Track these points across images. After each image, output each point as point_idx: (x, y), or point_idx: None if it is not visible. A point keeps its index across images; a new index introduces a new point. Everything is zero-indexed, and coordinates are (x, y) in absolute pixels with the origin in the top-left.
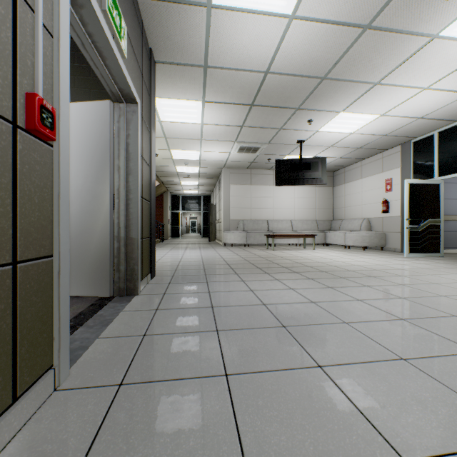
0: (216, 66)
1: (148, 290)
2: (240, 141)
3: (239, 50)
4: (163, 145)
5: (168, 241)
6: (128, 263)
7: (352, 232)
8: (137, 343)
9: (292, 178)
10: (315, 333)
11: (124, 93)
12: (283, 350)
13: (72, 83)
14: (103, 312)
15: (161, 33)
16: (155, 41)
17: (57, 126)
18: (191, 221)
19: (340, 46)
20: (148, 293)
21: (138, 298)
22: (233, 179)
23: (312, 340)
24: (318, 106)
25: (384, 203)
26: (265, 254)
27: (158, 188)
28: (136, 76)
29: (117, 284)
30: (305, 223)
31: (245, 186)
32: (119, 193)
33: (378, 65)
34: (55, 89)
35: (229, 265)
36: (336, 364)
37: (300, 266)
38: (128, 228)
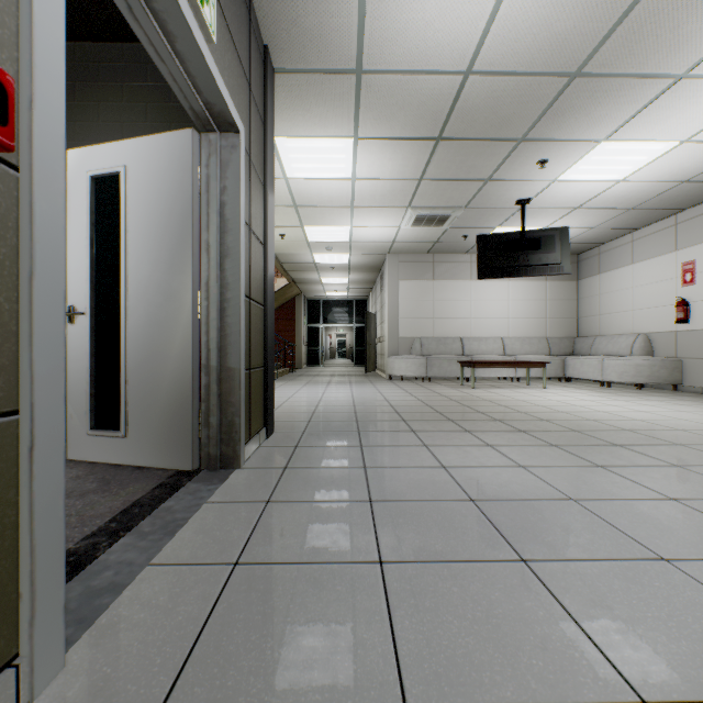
0: (377, 68)
1: (259, 458)
2: (417, 205)
3: (418, 32)
4: (293, 219)
5: (302, 371)
6: (223, 413)
7: (616, 358)
8: (218, 585)
9: (507, 266)
10: (602, 587)
11: (215, 113)
12: (536, 633)
13: (142, 116)
14: (173, 502)
15: (281, 14)
16: (272, 32)
17: (27, 125)
18: (337, 339)
19: (616, 3)
20: (258, 466)
21: (238, 476)
22: (404, 272)
23: (600, 609)
24: (559, 133)
25: (680, 305)
26: (459, 395)
27: (286, 290)
28: (236, 83)
29: (205, 448)
30: (528, 343)
31: (423, 282)
32: (208, 289)
33: (691, 36)
34: (22, 42)
35: (399, 414)
36: (690, 700)
37: (527, 419)
38: (224, 351)
